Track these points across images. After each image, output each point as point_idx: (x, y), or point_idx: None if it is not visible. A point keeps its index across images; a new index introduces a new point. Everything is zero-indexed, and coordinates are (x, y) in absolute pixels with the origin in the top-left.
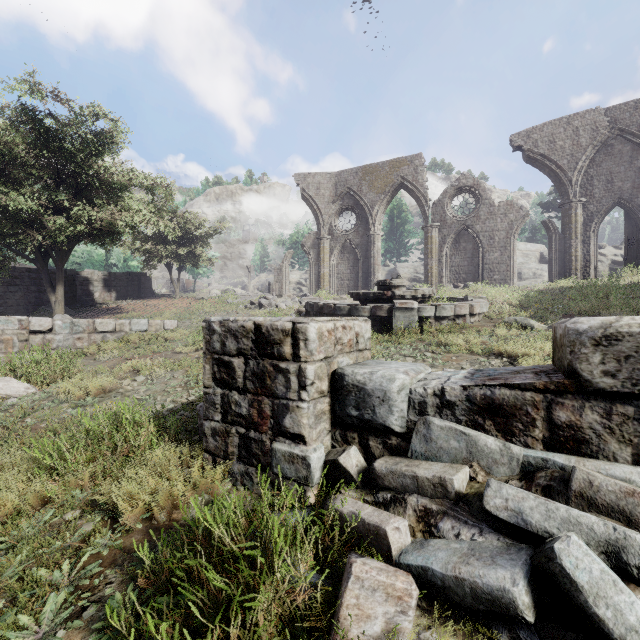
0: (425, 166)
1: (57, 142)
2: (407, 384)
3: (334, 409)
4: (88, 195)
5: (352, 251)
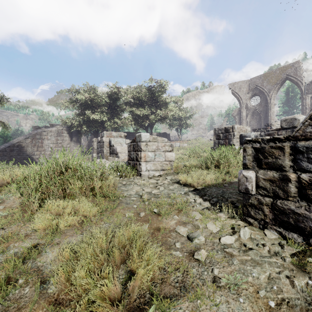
0: (301, 66)
1: (154, 93)
2: (254, 134)
3: (240, 141)
4: (159, 107)
5: (258, 114)
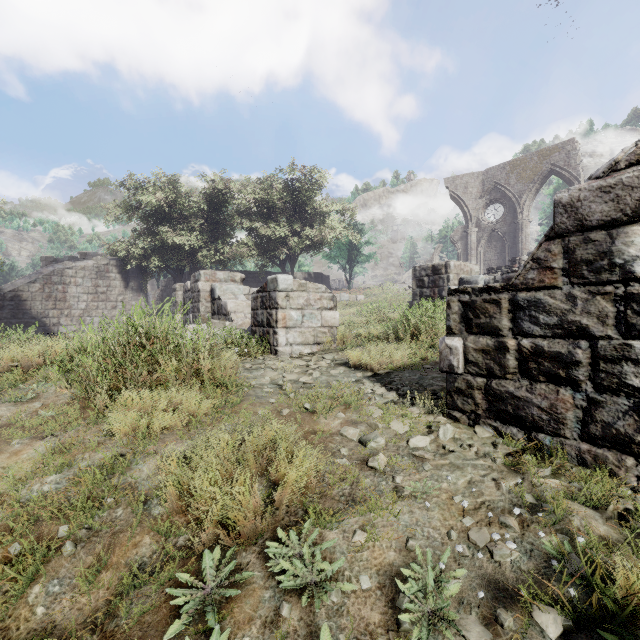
0: (578, 149)
1: (297, 194)
2: (484, 277)
3: None
4: (308, 222)
5: (499, 239)
